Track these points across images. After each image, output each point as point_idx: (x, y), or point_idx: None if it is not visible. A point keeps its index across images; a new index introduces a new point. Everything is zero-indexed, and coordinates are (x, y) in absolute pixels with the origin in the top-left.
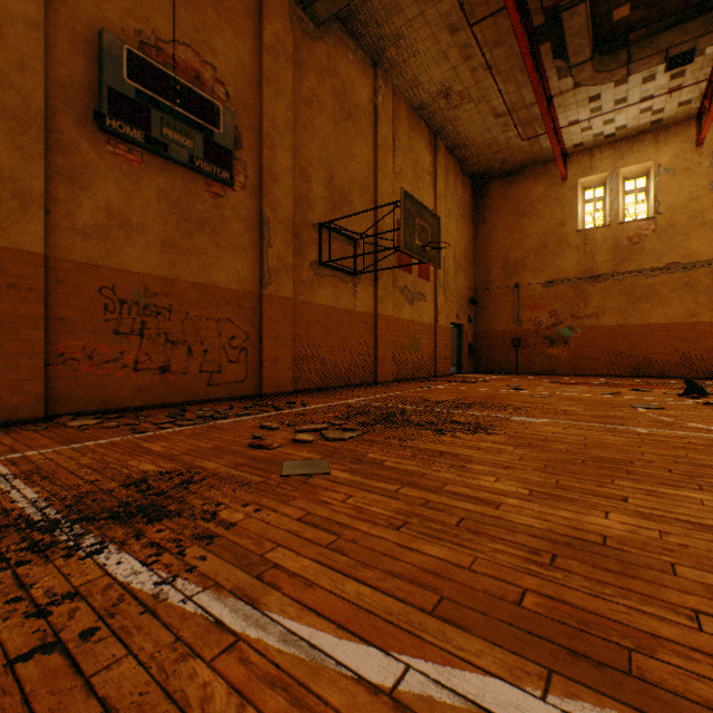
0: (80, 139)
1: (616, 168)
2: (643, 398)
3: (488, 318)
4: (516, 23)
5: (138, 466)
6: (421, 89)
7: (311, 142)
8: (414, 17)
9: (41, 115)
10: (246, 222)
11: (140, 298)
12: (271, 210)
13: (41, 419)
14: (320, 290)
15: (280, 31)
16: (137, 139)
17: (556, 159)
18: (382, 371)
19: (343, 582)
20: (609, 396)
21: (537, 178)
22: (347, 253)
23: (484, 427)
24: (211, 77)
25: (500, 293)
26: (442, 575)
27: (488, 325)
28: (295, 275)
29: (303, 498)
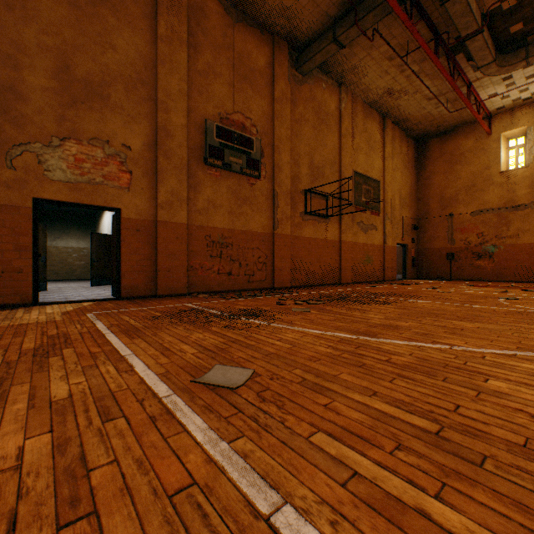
0: (198, 170)
1: (533, 122)
2: (519, 294)
3: (428, 239)
4: (431, 55)
5: (239, 307)
6: (371, 92)
7: (300, 143)
8: (364, 57)
9: (186, 164)
10: (266, 195)
11: (220, 239)
12: (278, 187)
13: (186, 294)
14: (305, 228)
15: (283, 88)
16: (219, 165)
17: (479, 122)
18: (344, 276)
19: (313, 326)
20: (496, 293)
21: (467, 135)
22: (321, 205)
23: (388, 303)
24: (249, 124)
25: (437, 221)
26: (340, 326)
27: (428, 244)
28: (291, 221)
29: (301, 315)
